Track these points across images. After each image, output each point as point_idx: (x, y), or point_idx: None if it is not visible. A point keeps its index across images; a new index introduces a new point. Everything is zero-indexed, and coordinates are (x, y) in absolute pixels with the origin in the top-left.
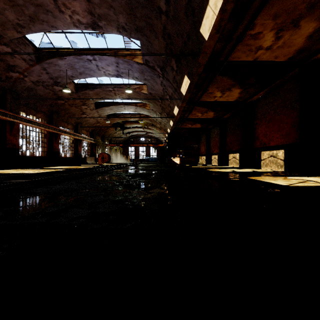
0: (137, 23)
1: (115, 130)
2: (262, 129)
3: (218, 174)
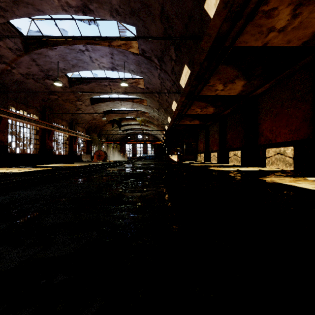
0: (132, 4)
1: (112, 127)
2: (267, 125)
3: (223, 174)
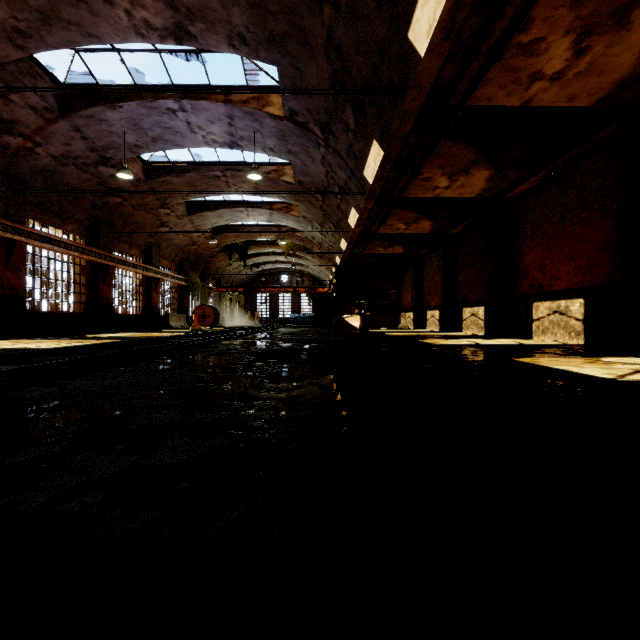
0: (270, 25)
1: (228, 260)
2: (535, 256)
3: (446, 351)
